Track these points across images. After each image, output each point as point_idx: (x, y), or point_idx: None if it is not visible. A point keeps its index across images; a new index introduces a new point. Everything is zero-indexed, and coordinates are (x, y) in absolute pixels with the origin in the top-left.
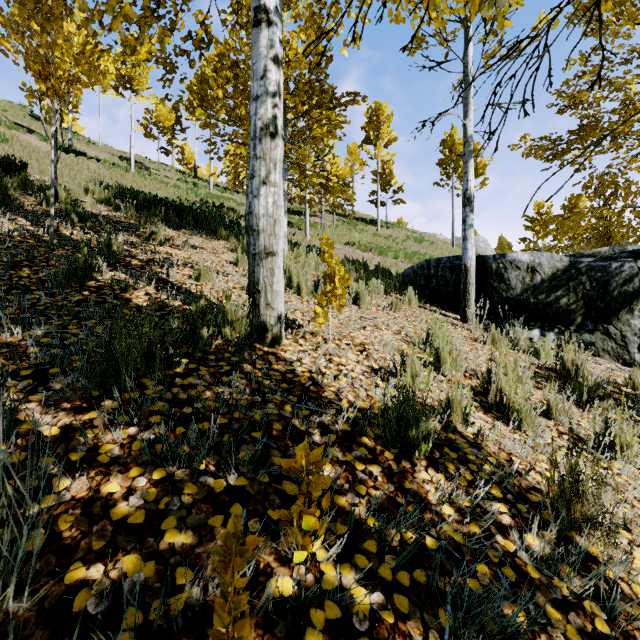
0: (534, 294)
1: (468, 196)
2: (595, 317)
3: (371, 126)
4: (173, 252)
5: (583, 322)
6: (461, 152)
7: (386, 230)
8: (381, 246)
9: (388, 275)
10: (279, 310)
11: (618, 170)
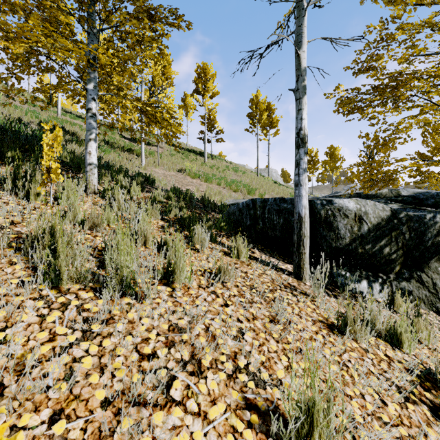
0: (362, 244)
1: (302, 136)
2: (410, 265)
3: (200, 80)
4: None
5: (400, 270)
6: (263, 109)
7: (211, 160)
8: (207, 174)
9: (213, 207)
10: None
11: (396, 128)
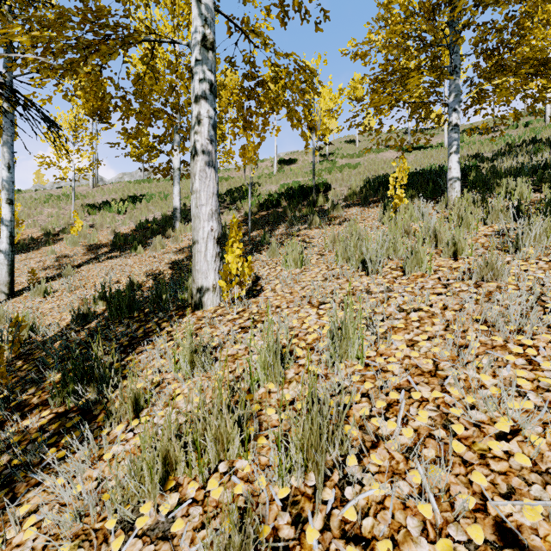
0: None
1: None
2: None
3: None
4: (310, 232)
5: None
6: None
7: None
8: None
9: None
10: (200, 284)
11: None
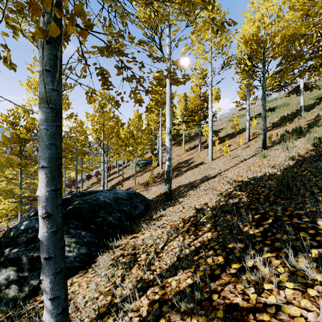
0: None
1: None
2: None
3: None
4: None
5: None
6: None
7: None
8: None
9: None
10: None
11: None
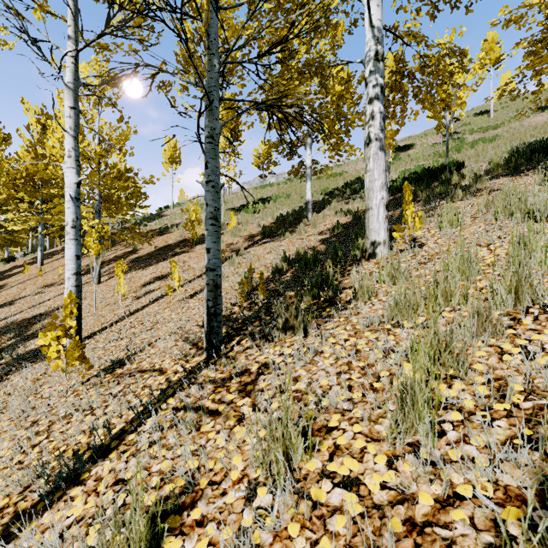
0: None
1: None
2: None
3: None
4: (453, 205)
5: None
6: None
7: None
8: None
9: None
10: (373, 239)
11: None
